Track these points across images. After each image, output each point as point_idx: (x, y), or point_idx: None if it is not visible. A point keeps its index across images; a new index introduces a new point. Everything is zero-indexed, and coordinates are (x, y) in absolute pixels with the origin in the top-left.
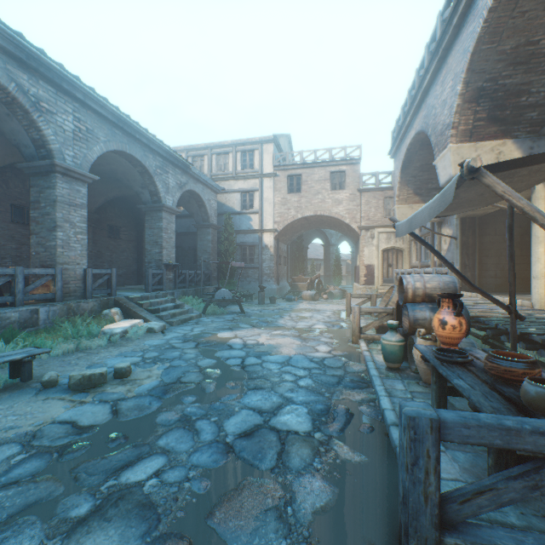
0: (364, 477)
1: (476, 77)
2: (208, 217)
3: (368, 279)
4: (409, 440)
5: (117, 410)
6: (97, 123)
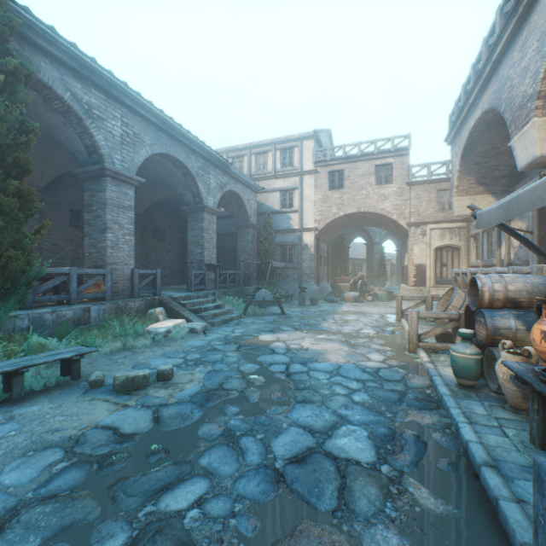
0: (458, 538)
1: None
2: (247, 217)
3: (418, 280)
4: None
5: (158, 417)
6: (143, 128)
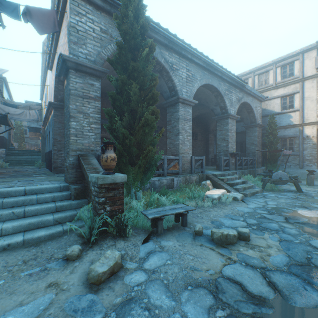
0: None
1: None
2: (254, 119)
3: None
4: None
5: (271, 283)
6: (196, 70)
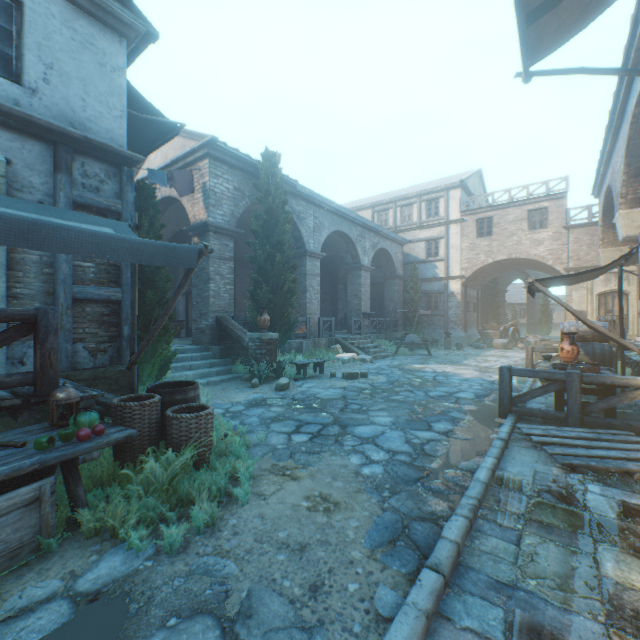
0: (495, 407)
1: (636, 160)
2: (394, 269)
3: None
4: (499, 375)
5: (372, 385)
6: (324, 216)
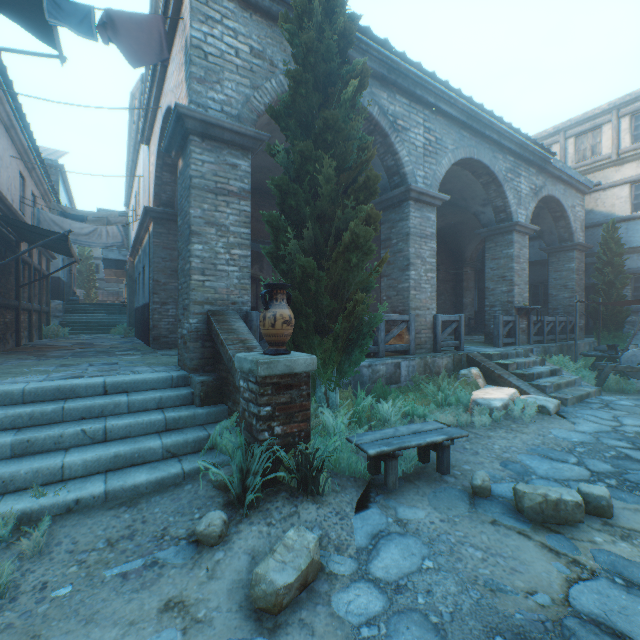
0: None
1: None
2: (569, 234)
3: None
4: None
5: None
6: (444, 129)
